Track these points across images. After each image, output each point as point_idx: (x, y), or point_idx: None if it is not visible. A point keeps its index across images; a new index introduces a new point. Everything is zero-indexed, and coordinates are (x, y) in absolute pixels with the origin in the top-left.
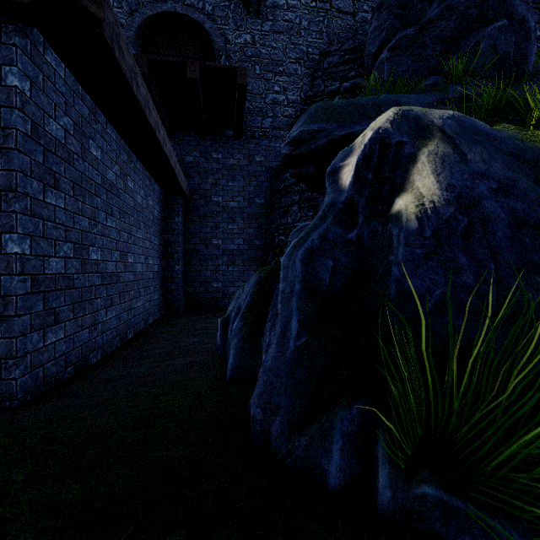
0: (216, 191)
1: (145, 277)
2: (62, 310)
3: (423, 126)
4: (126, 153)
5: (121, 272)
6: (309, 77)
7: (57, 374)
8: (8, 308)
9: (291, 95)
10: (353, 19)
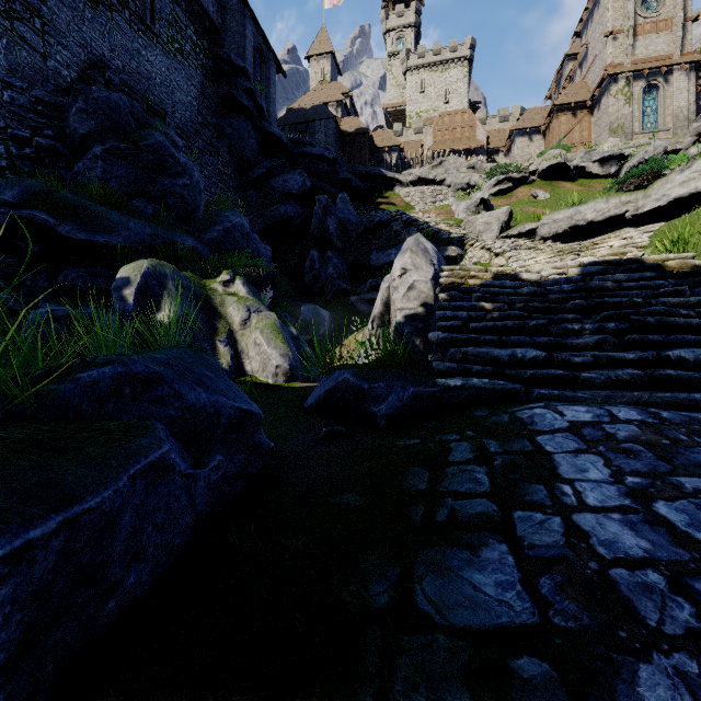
0: None
1: None
2: None
3: (163, 275)
4: None
5: None
6: None
7: None
8: None
9: None
10: (45, 63)
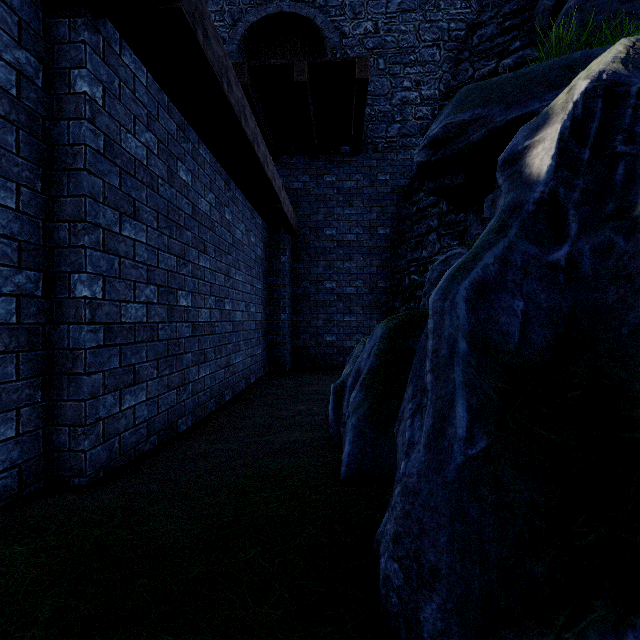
0: (329, 222)
1: (246, 327)
2: (143, 366)
3: None
4: (223, 180)
5: (217, 321)
6: (451, 61)
7: (137, 444)
8: (77, 364)
9: (426, 90)
10: None
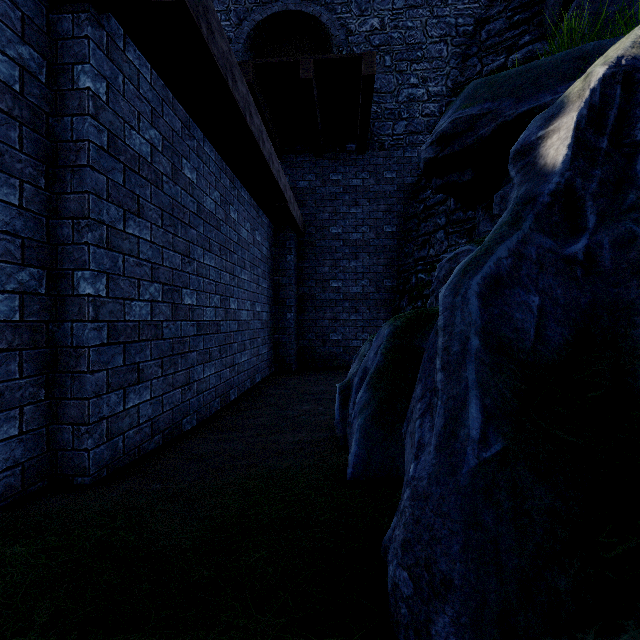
0: (335, 220)
1: (251, 326)
2: (147, 365)
3: None
4: (229, 178)
5: (222, 320)
6: (458, 57)
7: (142, 443)
8: (81, 362)
9: (433, 86)
10: None
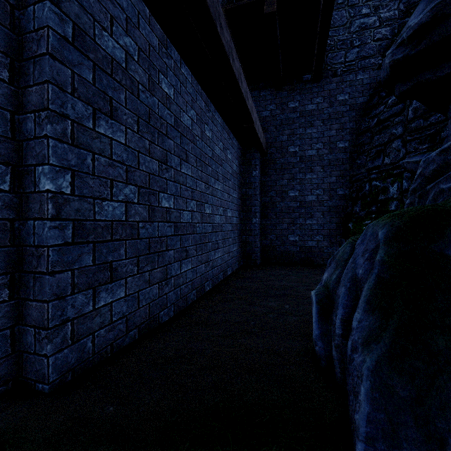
0: (292, 141)
1: (223, 228)
2: (121, 263)
3: None
4: (204, 101)
5: (198, 222)
6: None
7: (115, 340)
8: (41, 262)
9: (385, 12)
10: None
